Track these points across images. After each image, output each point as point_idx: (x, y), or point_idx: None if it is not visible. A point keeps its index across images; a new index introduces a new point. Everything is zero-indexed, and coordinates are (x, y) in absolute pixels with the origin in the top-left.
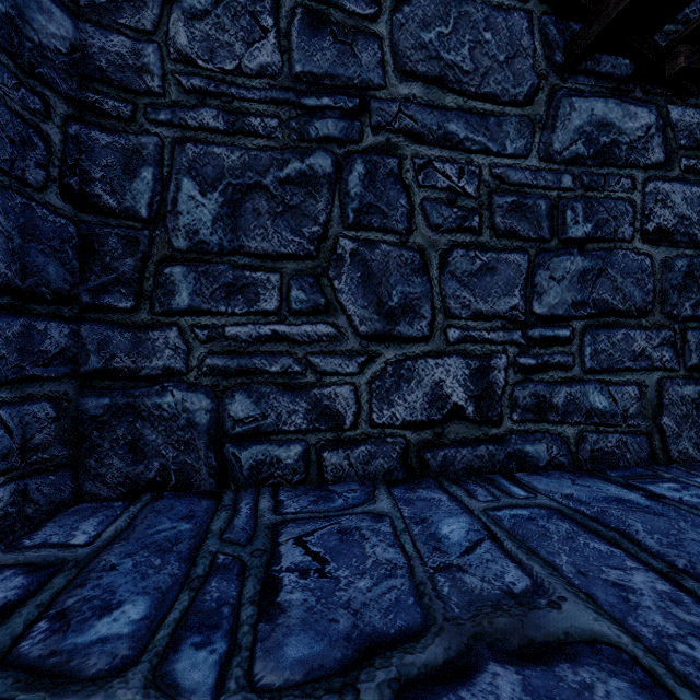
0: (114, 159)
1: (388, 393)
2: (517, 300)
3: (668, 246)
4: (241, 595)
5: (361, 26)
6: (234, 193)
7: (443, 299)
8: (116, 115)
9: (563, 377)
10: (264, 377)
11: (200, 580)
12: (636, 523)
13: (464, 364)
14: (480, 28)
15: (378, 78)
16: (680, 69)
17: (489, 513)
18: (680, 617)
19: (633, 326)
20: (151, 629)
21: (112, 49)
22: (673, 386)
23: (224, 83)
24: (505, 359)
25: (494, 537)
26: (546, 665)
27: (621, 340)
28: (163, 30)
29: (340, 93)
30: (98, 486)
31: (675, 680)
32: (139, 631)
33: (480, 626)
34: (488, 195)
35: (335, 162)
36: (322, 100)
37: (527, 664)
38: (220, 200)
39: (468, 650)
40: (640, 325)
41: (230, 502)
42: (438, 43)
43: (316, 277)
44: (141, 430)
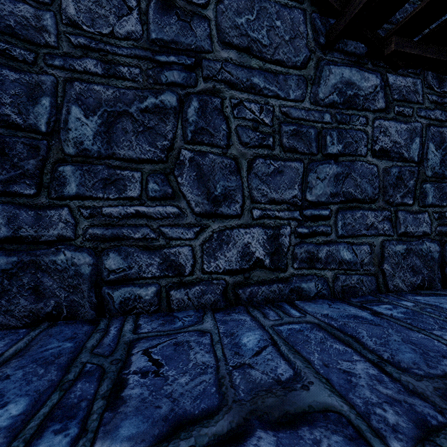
0: (20, 90)
1: (214, 251)
2: (297, 191)
3: (387, 160)
4: (96, 392)
5: (196, 11)
6: (109, 117)
7: (250, 190)
8: (22, 59)
9: (325, 240)
10: (129, 242)
11: (70, 383)
12: (363, 331)
13: (263, 232)
14: (273, 18)
15: (208, 45)
16: (392, 51)
17: (275, 328)
18: (381, 391)
19: (367, 208)
20: (24, 421)
21: (19, 13)
22: (390, 245)
23: (102, 42)
24: (289, 229)
25: (275, 344)
26: (293, 429)
27: (360, 217)
28: (57, 3)
29: (182, 54)
30: (8, 318)
31: (371, 433)
32: (15, 424)
33: (256, 404)
34: (278, 124)
35: (178, 99)
36: (169, 57)
37: (281, 429)
38: (99, 122)
39: (245, 422)
40: (371, 208)
41: (103, 326)
42: (246, 25)
43: (166, 175)
44: (41, 278)
